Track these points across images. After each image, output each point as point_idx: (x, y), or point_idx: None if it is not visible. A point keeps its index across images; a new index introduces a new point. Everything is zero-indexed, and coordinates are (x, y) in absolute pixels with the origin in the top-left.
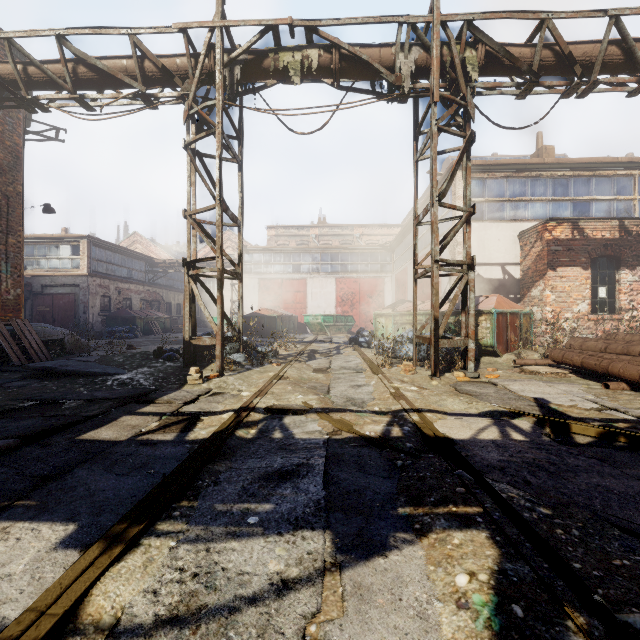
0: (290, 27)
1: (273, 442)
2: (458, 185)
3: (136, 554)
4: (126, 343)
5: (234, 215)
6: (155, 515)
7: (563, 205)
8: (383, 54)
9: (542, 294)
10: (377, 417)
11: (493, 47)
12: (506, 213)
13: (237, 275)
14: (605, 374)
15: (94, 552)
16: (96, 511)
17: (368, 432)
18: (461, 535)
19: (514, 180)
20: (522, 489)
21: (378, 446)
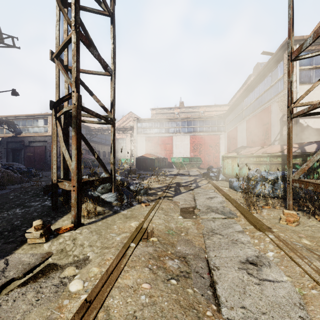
0: None
1: None
2: None
3: None
4: None
5: (102, 58)
6: None
7: None
8: None
9: None
10: None
11: None
12: None
13: (106, 119)
14: None
15: None
16: None
17: None
18: None
19: None
20: None
21: None
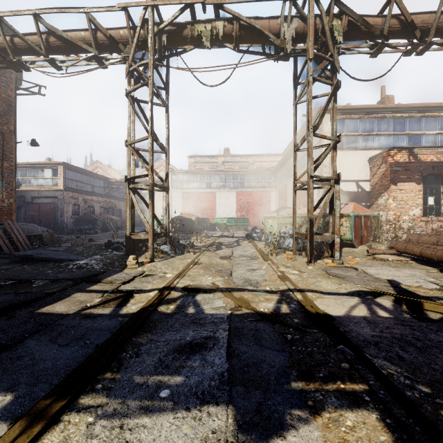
0: (203, 5)
1: (187, 316)
2: (324, 124)
3: (54, 432)
4: (89, 237)
5: (162, 144)
6: (79, 389)
7: (401, 138)
8: (271, 24)
9: (386, 202)
10: (269, 295)
11: (354, 17)
12: (359, 144)
13: (164, 188)
14: (439, 261)
15: (14, 432)
16: (33, 381)
17: (262, 309)
18: (353, 416)
19: (365, 120)
20: (398, 365)
21: (271, 321)
